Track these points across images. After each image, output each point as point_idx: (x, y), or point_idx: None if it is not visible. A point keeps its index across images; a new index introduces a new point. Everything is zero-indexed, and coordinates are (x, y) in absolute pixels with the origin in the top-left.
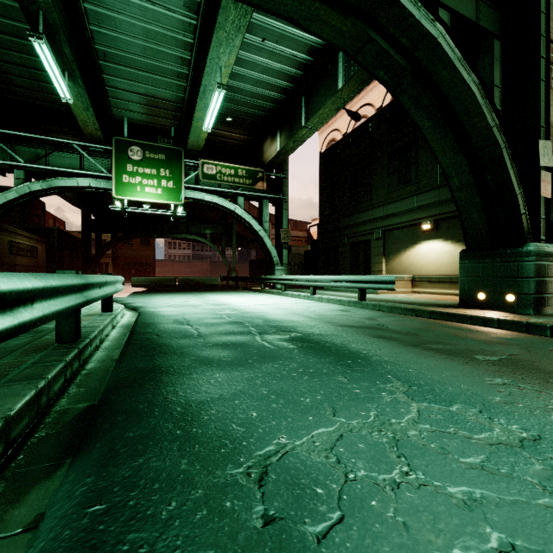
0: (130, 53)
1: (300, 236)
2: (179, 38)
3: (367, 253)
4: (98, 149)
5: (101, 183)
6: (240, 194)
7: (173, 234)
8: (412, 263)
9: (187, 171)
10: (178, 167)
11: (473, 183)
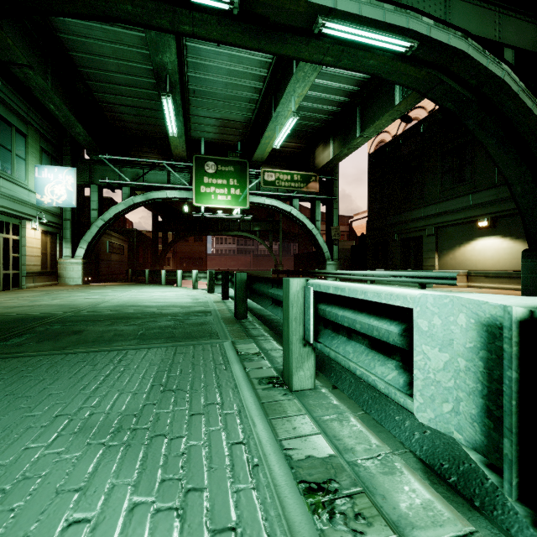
0: (214, 89)
1: (342, 230)
2: (255, 73)
3: (418, 249)
4: (182, 166)
5: (184, 194)
6: (295, 197)
7: (226, 232)
8: (467, 259)
9: (250, 179)
10: (244, 176)
11: (536, 191)
